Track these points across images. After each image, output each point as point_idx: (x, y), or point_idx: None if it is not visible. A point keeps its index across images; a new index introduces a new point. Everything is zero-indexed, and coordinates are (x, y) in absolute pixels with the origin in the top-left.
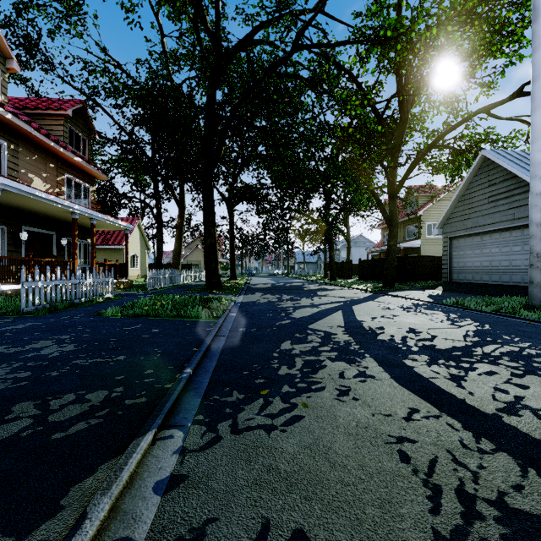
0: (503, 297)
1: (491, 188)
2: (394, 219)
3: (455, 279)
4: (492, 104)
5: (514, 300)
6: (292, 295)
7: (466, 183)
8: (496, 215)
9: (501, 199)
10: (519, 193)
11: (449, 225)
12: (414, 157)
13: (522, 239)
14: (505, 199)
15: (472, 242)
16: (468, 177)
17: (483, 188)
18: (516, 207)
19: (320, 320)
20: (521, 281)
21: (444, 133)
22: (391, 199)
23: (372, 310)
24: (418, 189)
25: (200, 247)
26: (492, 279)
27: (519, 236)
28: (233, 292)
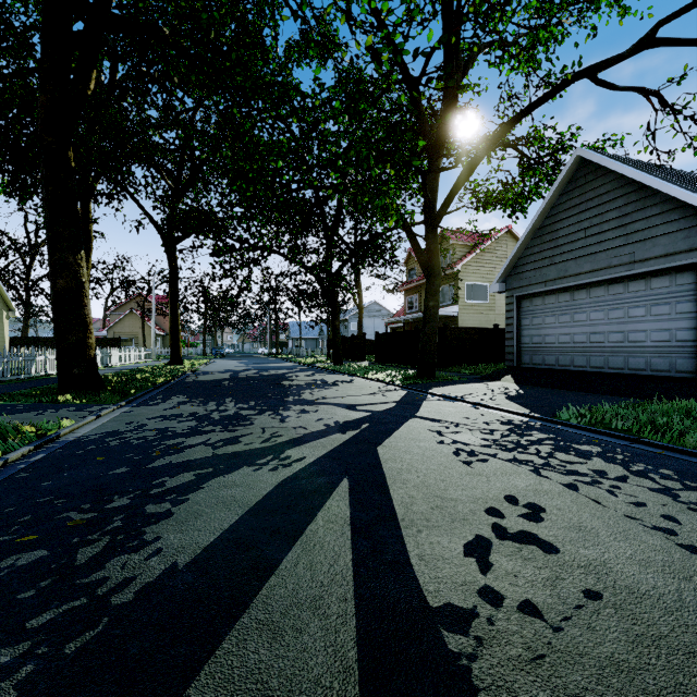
0: (635, 397)
1: (591, 213)
2: (435, 263)
3: (526, 363)
4: (602, 61)
5: (695, 411)
6: (247, 402)
7: (547, 207)
8: (600, 256)
9: (610, 230)
10: (644, 218)
11: (516, 276)
12: (475, 148)
13: (649, 296)
14: (616, 230)
15: (555, 302)
16: (552, 196)
17: (576, 212)
18: (639, 241)
19: (226, 644)
20: (645, 368)
21: (520, 113)
22: (430, 230)
23: (438, 471)
24: (457, 232)
25: (137, 312)
26: (591, 363)
27: (642, 290)
28: (116, 397)
